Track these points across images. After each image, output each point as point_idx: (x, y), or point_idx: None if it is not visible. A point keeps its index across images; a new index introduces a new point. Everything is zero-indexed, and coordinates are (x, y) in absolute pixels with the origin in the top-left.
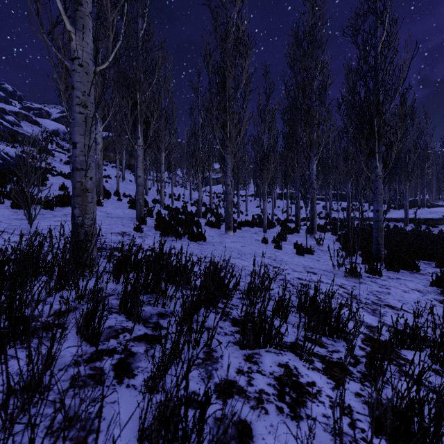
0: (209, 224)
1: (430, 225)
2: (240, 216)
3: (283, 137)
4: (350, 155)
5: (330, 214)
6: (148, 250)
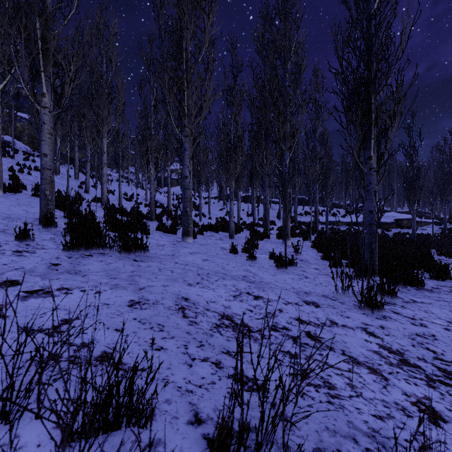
0: (161, 228)
1: (384, 228)
2: (202, 219)
3: (251, 130)
4: (318, 155)
5: (296, 218)
6: (2, 285)
